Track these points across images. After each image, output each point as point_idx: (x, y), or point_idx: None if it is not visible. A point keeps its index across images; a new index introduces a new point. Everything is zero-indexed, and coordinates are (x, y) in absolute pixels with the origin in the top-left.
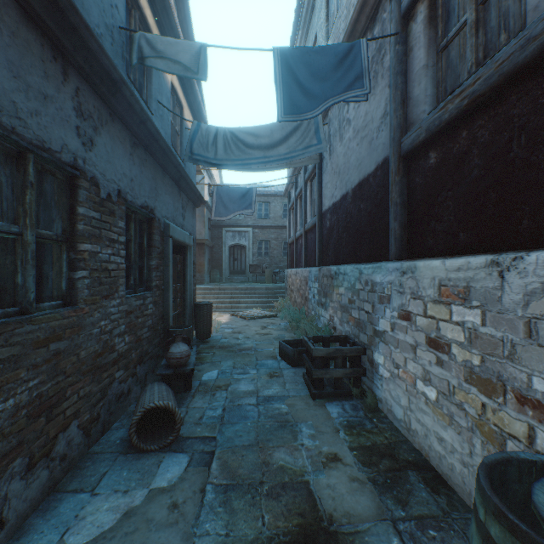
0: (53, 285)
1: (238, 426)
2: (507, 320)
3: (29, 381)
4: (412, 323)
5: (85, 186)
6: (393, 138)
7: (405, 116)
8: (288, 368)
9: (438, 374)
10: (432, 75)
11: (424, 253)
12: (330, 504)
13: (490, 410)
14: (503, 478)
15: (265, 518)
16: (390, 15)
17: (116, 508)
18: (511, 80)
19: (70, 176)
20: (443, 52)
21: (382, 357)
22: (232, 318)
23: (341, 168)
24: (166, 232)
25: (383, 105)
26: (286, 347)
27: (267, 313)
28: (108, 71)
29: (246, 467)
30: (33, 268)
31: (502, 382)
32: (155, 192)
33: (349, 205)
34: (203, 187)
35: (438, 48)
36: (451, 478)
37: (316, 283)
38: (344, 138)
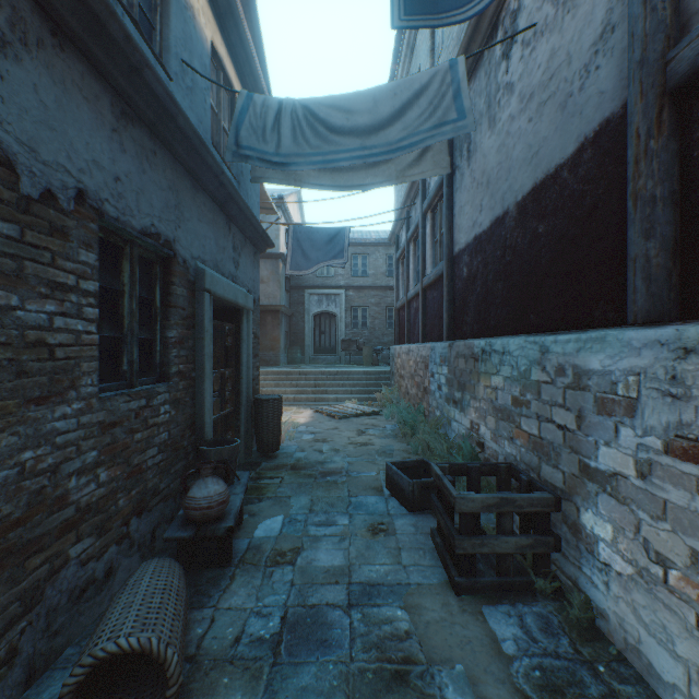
0: None
1: (307, 673)
2: None
3: None
4: None
5: None
6: (640, 61)
7: (676, 4)
8: (403, 514)
9: None
10: None
11: None
12: None
13: None
14: None
15: None
16: None
17: None
18: None
19: None
20: None
21: (610, 527)
22: (315, 416)
23: (492, 174)
24: (199, 283)
25: (601, 16)
26: (399, 475)
27: (365, 408)
28: None
29: None
30: None
31: None
32: (175, 213)
33: (511, 232)
34: (278, 234)
35: None
36: None
37: (444, 367)
38: (499, 121)
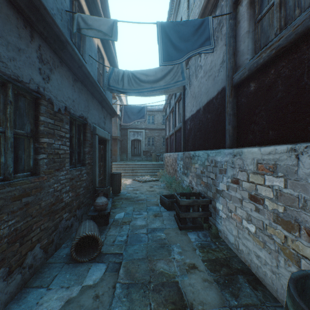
0: (25, 163)
1: (136, 246)
2: (301, 185)
3: (9, 221)
4: (240, 185)
5: (44, 104)
6: (228, 76)
7: (235, 62)
8: (165, 211)
9: (256, 217)
10: (252, 37)
11: (247, 144)
12: (191, 296)
13: (289, 240)
14: (303, 287)
15: (152, 305)
16: (226, 2)
17: (61, 298)
18: (303, 37)
19: (35, 98)
20: (258, 23)
21: (221, 205)
22: (133, 181)
23: (196, 94)
24: (94, 132)
25: (222, 56)
26: (164, 199)
27: (153, 178)
28: (58, 35)
29: (140, 272)
30: (12, 152)
31: (298, 223)
32: (87, 108)
33: (201, 115)
34: (116, 106)
35: (255, 20)
36: (265, 280)
37: (181, 161)
38: (198, 77)
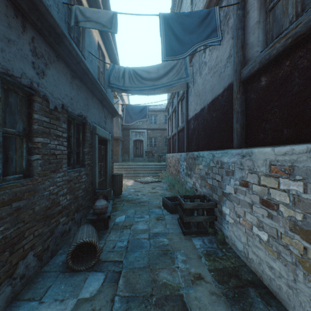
0: (16, 164)
1: (137, 253)
2: None
3: None
4: (249, 189)
5: (38, 101)
6: (235, 70)
7: (244, 56)
8: (168, 214)
9: (269, 224)
10: (262, 27)
11: (257, 143)
12: None
13: (310, 252)
14: None
15: None
16: None
17: None
18: None
19: (29, 94)
20: (270, 11)
21: (228, 209)
22: (135, 182)
23: (200, 92)
24: (94, 131)
25: (228, 51)
26: (167, 201)
27: (155, 179)
28: (53, 27)
29: (141, 283)
30: (0, 153)
31: None
32: (87, 107)
33: (206, 114)
34: (118, 106)
35: (266, 9)
36: (279, 294)
37: (185, 162)
38: (202, 74)
